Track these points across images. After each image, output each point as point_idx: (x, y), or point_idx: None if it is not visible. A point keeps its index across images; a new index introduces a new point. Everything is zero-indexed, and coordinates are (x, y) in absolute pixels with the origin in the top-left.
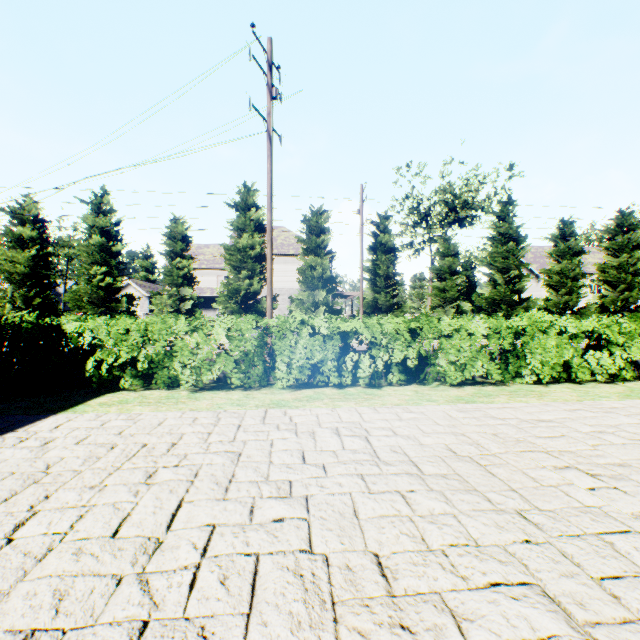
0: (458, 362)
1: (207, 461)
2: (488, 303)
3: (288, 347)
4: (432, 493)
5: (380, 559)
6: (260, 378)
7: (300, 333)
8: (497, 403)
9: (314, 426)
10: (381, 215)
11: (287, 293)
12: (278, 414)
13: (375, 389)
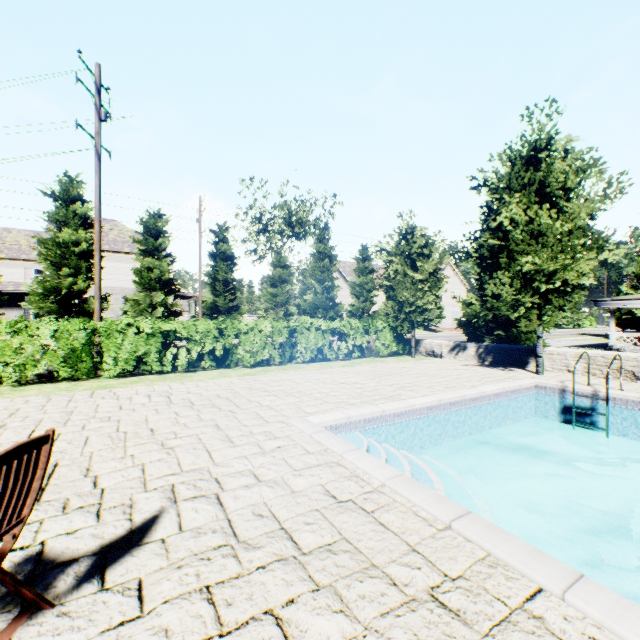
0: (252, 351)
1: (47, 416)
2: (311, 307)
3: (116, 344)
4: (193, 410)
5: (153, 428)
6: (88, 371)
7: (127, 333)
8: (268, 374)
9: (133, 395)
10: (222, 225)
11: (122, 292)
12: (105, 392)
13: (191, 373)
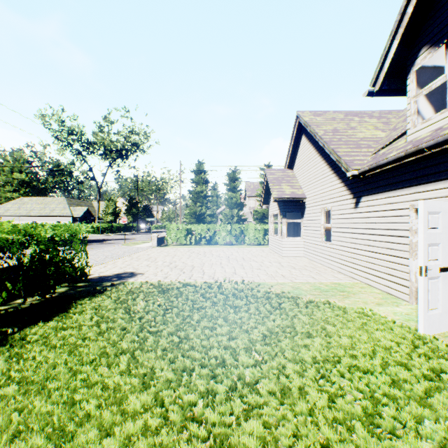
0: None
1: None
2: None
3: None
4: None
5: None
6: None
7: None
8: None
9: None
10: None
11: None
12: None
13: None
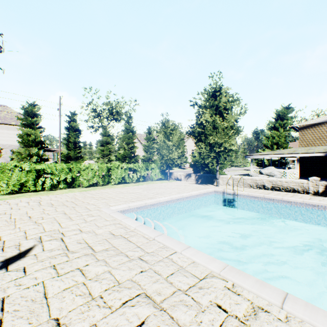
0: (87, 179)
1: None
2: (123, 157)
3: (7, 176)
4: (53, 207)
5: (31, 216)
6: None
7: (14, 170)
8: (95, 190)
9: (19, 202)
10: (72, 112)
11: (10, 147)
12: (1, 201)
13: (53, 191)
